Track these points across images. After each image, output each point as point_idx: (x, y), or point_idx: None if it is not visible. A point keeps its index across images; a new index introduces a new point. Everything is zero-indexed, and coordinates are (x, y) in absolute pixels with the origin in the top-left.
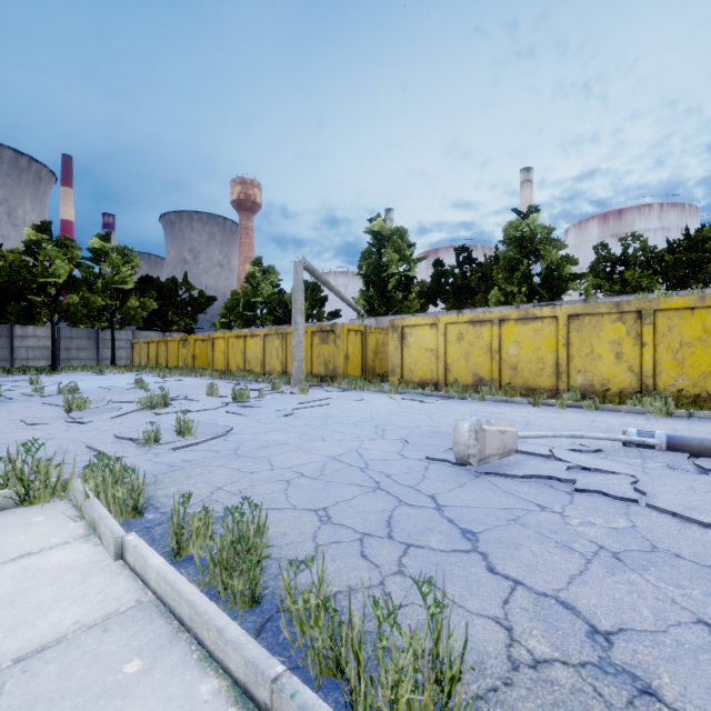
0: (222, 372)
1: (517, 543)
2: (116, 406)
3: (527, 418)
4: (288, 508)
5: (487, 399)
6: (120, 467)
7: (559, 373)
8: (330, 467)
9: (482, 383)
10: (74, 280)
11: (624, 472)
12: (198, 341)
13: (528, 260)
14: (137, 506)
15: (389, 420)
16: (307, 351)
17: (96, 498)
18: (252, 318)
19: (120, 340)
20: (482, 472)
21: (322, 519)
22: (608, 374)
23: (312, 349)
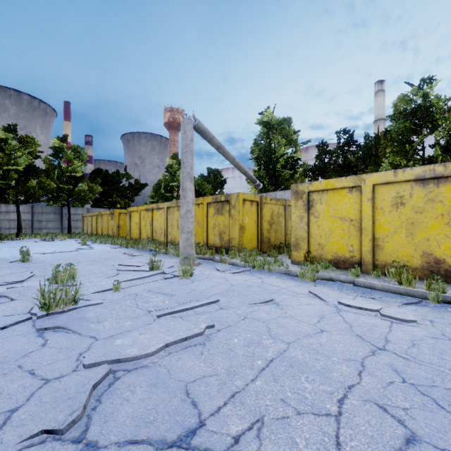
0: (136, 240)
1: None
2: None
3: None
4: None
5: None
6: None
7: None
8: None
9: (440, 268)
10: (35, 169)
11: None
12: (122, 214)
13: (423, 131)
14: None
15: None
16: (203, 222)
17: None
18: (170, 198)
19: (78, 214)
20: None
21: None
22: None
23: (208, 220)
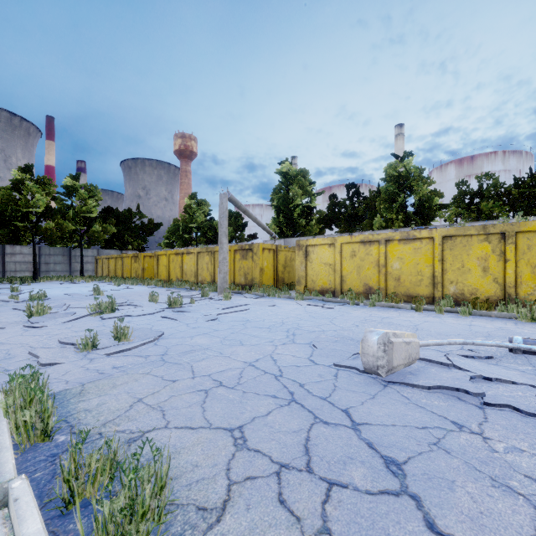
0: (165, 281)
1: (448, 481)
2: (72, 310)
3: (413, 322)
4: (203, 427)
5: (376, 305)
6: (36, 384)
7: (435, 284)
8: (247, 374)
9: (371, 291)
10: (51, 210)
11: (524, 382)
12: (146, 257)
13: (404, 194)
14: (46, 429)
15: (298, 324)
16: (230, 265)
17: (5, 420)
18: (189, 239)
19: (87, 256)
20: (389, 381)
21: (237, 443)
22: (476, 285)
23: (235, 263)
